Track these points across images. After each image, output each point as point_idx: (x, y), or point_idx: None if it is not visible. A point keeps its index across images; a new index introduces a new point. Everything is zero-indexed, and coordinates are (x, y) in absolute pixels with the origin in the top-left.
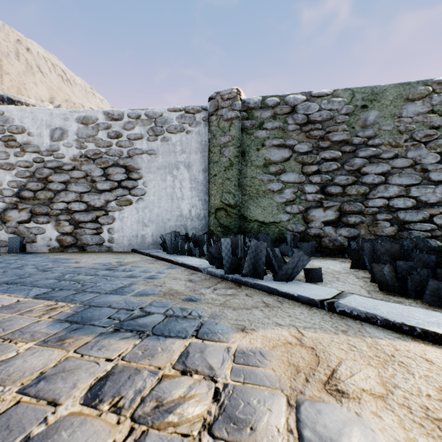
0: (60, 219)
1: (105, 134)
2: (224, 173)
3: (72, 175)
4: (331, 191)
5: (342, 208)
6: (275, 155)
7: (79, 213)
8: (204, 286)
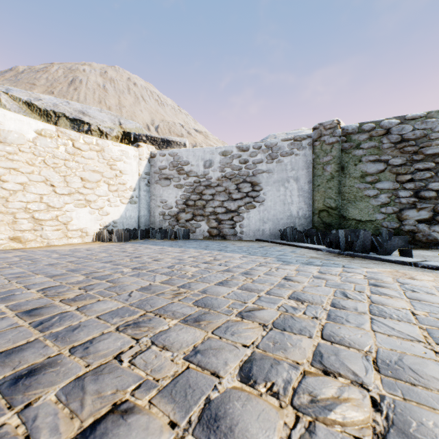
0: (209, 218)
1: (237, 161)
2: (326, 183)
3: (217, 189)
4: (425, 195)
5: (435, 209)
6: (370, 168)
7: (221, 214)
8: (330, 256)
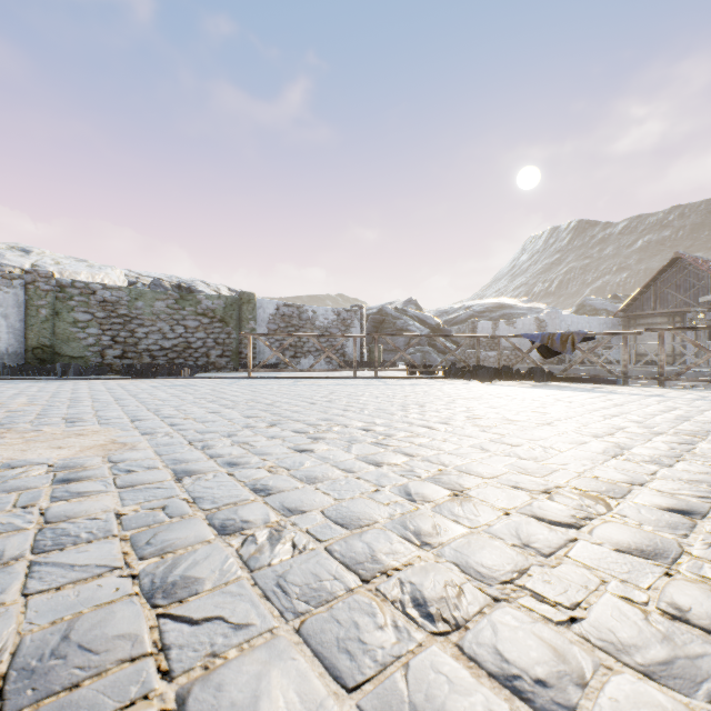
0: None
1: None
2: (41, 324)
3: None
4: (119, 340)
5: (125, 349)
6: (82, 317)
7: None
8: (51, 380)
